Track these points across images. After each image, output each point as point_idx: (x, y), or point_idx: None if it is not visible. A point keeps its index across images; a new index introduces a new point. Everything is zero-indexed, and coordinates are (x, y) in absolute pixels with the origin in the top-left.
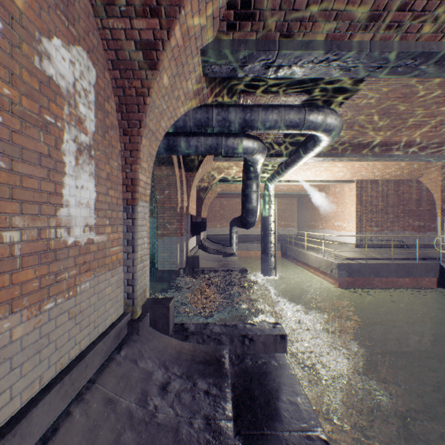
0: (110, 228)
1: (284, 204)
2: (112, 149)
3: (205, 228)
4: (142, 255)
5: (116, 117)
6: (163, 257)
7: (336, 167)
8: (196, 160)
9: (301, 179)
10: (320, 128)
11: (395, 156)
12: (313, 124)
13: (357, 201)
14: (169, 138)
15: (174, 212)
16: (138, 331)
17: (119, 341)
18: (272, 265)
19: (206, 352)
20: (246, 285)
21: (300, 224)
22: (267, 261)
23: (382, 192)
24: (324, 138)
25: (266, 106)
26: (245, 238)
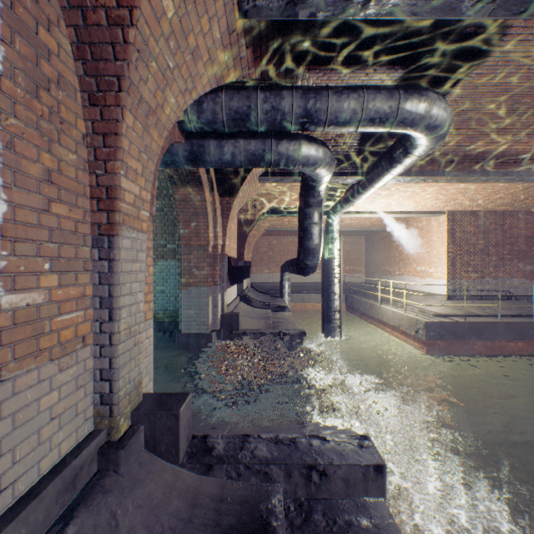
0: (54, 277)
1: (348, 244)
2: (63, 127)
3: (249, 274)
4: (131, 324)
5: (73, 68)
6: (189, 315)
7: (423, 194)
8: (234, 181)
9: (374, 209)
10: (421, 122)
11: (513, 173)
12: (412, 115)
13: (448, 239)
14: (192, 142)
15: (203, 252)
16: (116, 466)
17: (75, 494)
18: (337, 323)
19: (243, 502)
20: (305, 355)
21: (370, 269)
22: (329, 318)
23: (482, 227)
24: (423, 141)
25: (339, 87)
26: (300, 286)
